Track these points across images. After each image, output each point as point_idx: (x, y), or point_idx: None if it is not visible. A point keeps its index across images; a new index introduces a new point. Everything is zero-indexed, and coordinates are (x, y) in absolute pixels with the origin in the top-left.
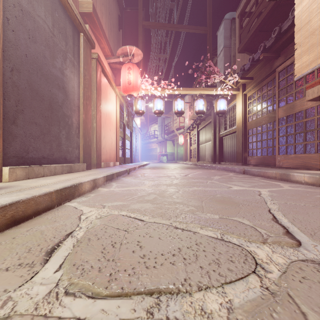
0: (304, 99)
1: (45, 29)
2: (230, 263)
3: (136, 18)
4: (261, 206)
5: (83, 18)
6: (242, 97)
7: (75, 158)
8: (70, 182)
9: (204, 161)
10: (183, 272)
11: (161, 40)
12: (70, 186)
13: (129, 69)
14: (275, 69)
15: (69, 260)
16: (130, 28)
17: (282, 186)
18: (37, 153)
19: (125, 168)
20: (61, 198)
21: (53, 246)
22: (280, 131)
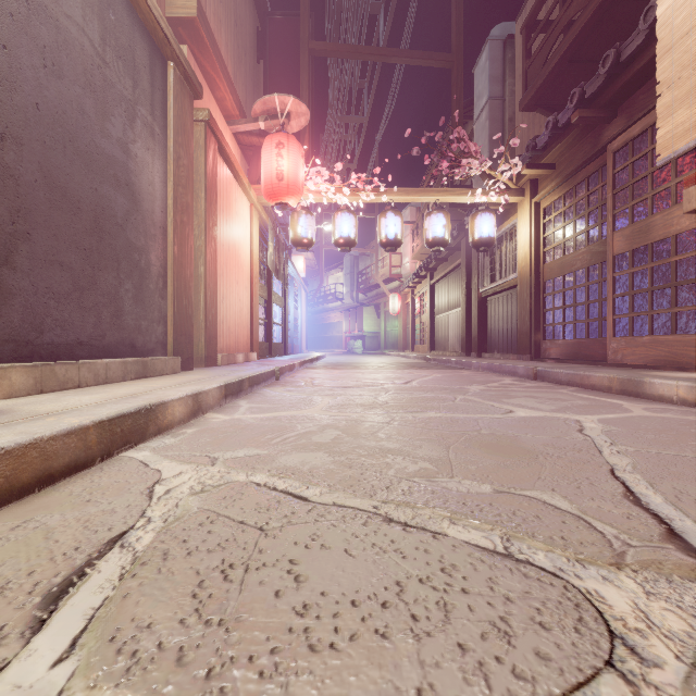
0: (673, 212)
1: (85, 48)
2: (539, 632)
3: (296, 34)
4: (591, 459)
5: (176, 30)
6: (530, 210)
7: (156, 345)
8: (137, 401)
9: (445, 350)
10: (413, 665)
11: (350, 84)
12: (135, 411)
13: (279, 147)
14: (605, 146)
15: (102, 623)
16: (282, 57)
17: (629, 408)
18: (64, 334)
19: (269, 367)
20: (111, 440)
21: (67, 575)
22: (618, 285)
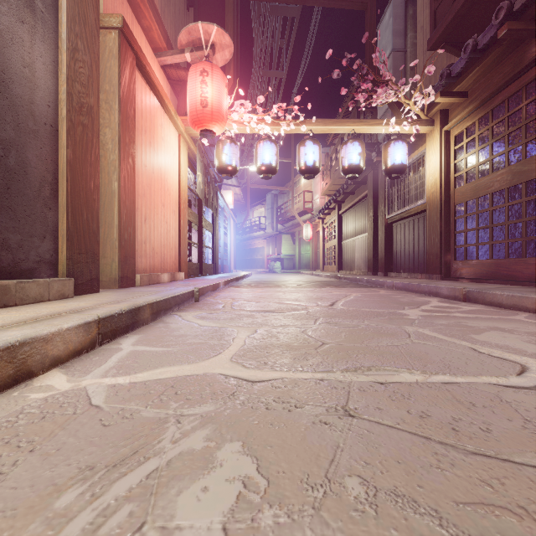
0: None
1: None
2: None
3: None
4: None
5: None
6: (440, 138)
7: (39, 265)
8: None
9: (351, 270)
10: None
11: (271, 44)
12: None
13: (203, 74)
14: (533, 61)
15: None
16: (209, 5)
17: None
18: None
19: (187, 289)
20: None
21: None
22: None
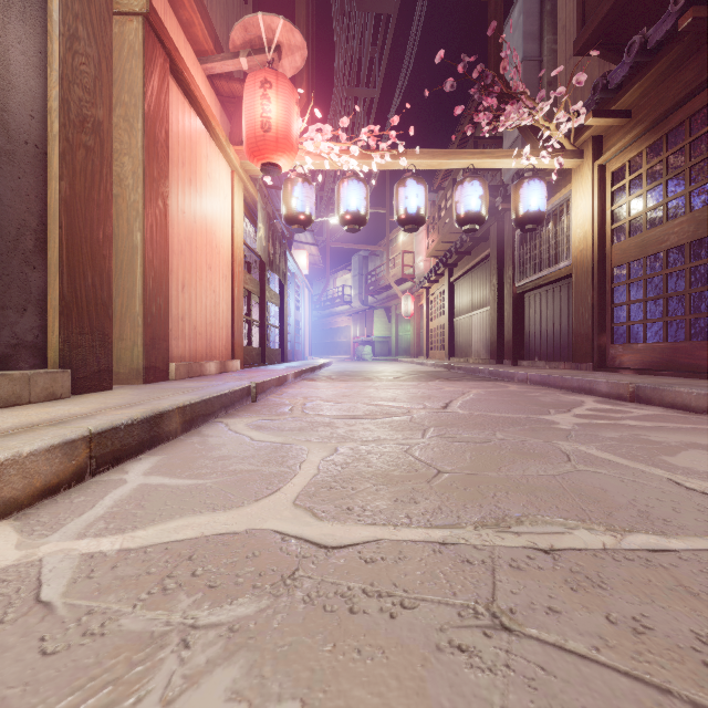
0: None
1: None
2: None
3: None
4: None
5: None
6: (592, 175)
7: (16, 350)
8: None
9: (467, 357)
10: None
11: (359, 53)
12: None
13: (265, 86)
14: None
15: None
16: None
17: None
18: None
19: (239, 384)
20: None
21: None
22: None
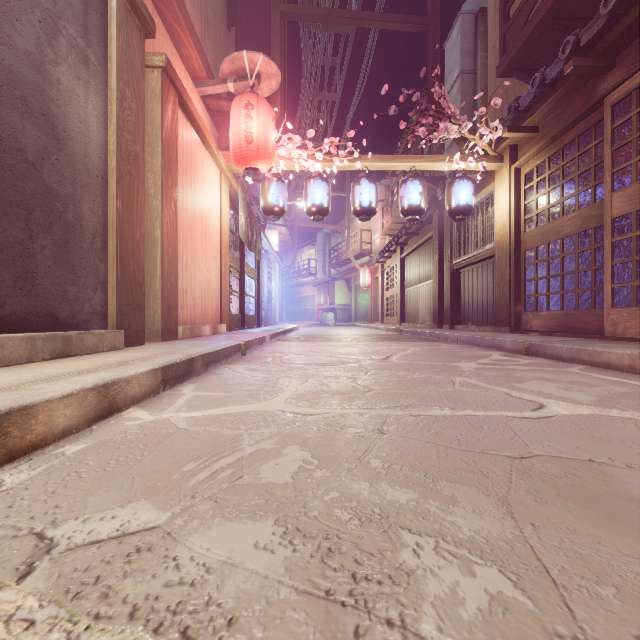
0: None
1: None
2: None
3: (268, 1)
4: None
5: None
6: (509, 176)
7: (92, 316)
8: None
9: (415, 322)
10: None
11: (323, 62)
12: None
13: (248, 108)
14: (601, 99)
15: None
16: (253, 25)
17: None
18: None
19: (233, 341)
20: None
21: None
22: (617, 250)
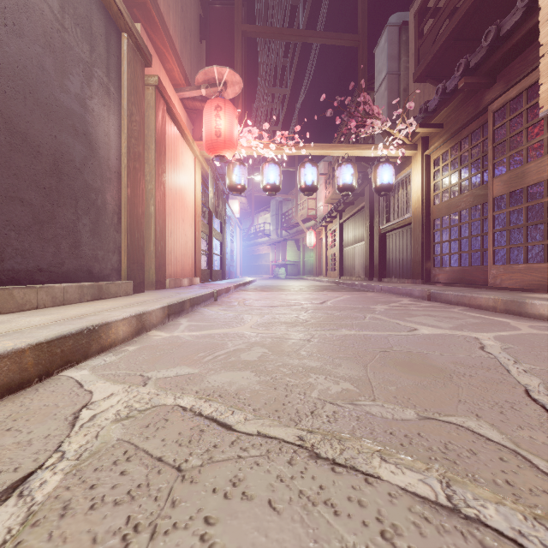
0: (546, 160)
1: (44, 13)
2: None
3: (232, 20)
4: (502, 379)
5: (131, 11)
6: (422, 161)
7: (112, 271)
8: (81, 322)
9: (351, 276)
10: None
11: (276, 63)
12: (76, 332)
13: (217, 109)
14: (486, 107)
15: None
16: (220, 38)
17: (516, 326)
18: (24, 261)
19: (208, 290)
20: (50, 360)
21: None
22: (497, 221)
